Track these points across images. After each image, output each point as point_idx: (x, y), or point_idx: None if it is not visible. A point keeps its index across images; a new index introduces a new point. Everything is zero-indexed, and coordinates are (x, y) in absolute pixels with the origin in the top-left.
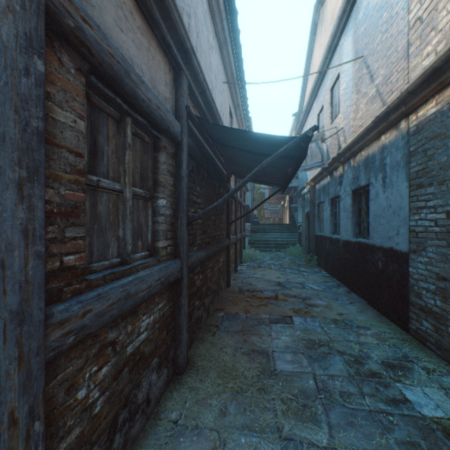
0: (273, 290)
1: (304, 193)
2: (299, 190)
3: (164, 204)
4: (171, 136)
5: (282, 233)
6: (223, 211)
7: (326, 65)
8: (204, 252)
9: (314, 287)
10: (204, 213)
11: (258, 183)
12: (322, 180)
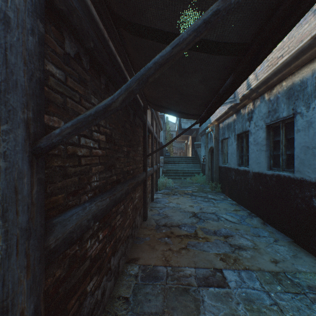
0: (191, 223)
1: (208, 131)
2: (203, 130)
3: None
4: None
5: (188, 164)
6: (139, 143)
7: None
8: (107, 199)
9: (229, 219)
10: (77, 126)
11: (175, 114)
12: (227, 119)
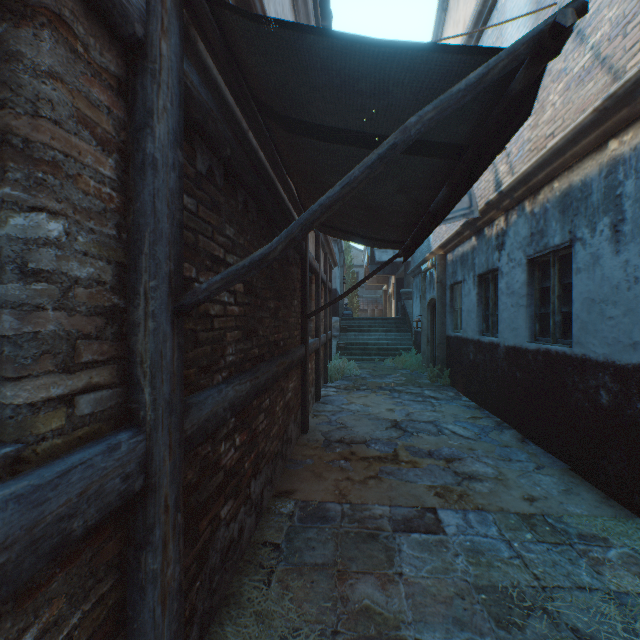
0: (387, 438)
1: (425, 268)
2: (417, 266)
3: (54, 234)
4: None
5: (388, 332)
6: (294, 292)
7: None
8: (247, 383)
9: (459, 432)
10: (228, 280)
11: (360, 241)
12: (460, 245)
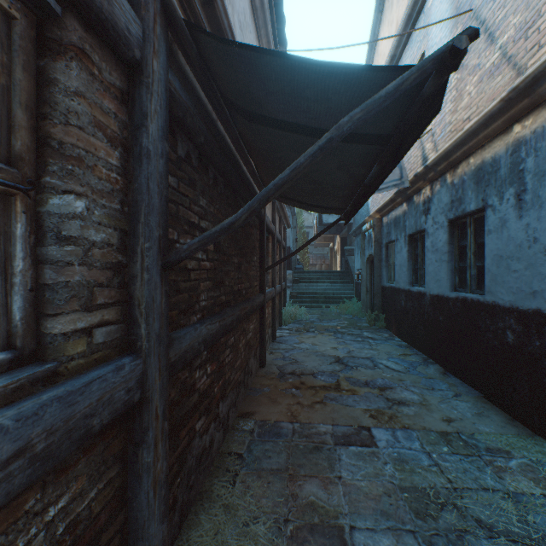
0: (331, 371)
1: (365, 229)
2: (358, 227)
3: (79, 210)
4: (102, 28)
5: (333, 283)
6: (254, 250)
7: (402, 45)
8: (217, 323)
9: (392, 366)
10: (204, 242)
11: (308, 207)
12: (393, 210)
